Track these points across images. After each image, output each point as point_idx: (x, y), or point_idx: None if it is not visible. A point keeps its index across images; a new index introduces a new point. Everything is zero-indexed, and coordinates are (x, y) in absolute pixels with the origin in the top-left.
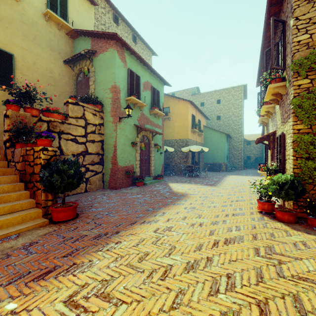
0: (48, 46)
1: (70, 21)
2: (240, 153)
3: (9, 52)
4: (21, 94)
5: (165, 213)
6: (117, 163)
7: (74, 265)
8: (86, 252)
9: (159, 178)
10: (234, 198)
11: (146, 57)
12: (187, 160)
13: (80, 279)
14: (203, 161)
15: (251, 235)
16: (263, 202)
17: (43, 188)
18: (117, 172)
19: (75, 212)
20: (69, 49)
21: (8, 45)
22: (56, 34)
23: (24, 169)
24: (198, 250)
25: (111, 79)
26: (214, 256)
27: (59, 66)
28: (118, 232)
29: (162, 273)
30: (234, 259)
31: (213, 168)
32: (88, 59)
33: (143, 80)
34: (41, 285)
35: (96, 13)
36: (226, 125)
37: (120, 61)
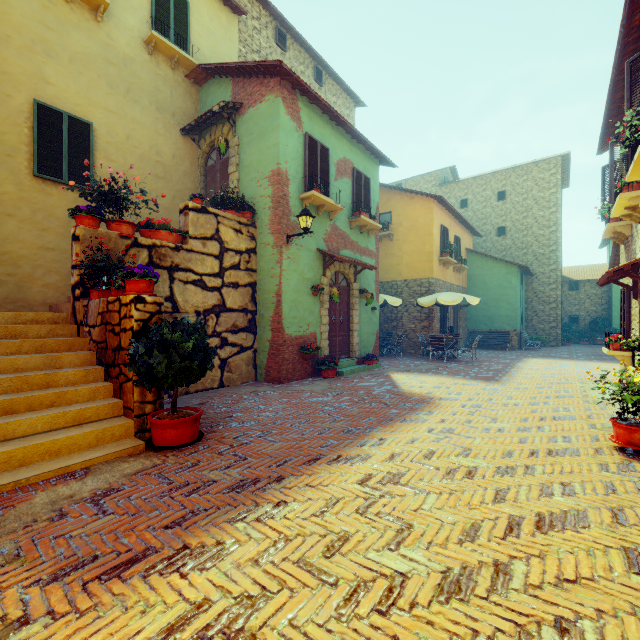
0: (152, 103)
1: (194, 51)
2: (554, 309)
3: (84, 120)
4: (102, 194)
5: (384, 439)
6: (282, 330)
7: (184, 550)
8: (211, 520)
9: (370, 363)
10: (547, 412)
11: (342, 111)
12: (431, 325)
13: (194, 587)
14: (466, 327)
15: (606, 510)
16: (629, 425)
17: (137, 378)
18: (282, 347)
19: (197, 429)
20: (192, 105)
21: (82, 106)
22: (168, 79)
23: (104, 340)
24: (470, 539)
25: (270, 158)
26: (512, 560)
27: (174, 141)
28: (282, 479)
29: (381, 594)
30: (570, 577)
31: (489, 341)
32: (226, 121)
33: (337, 157)
34: (114, 591)
35: (242, 29)
36: (519, 246)
37: (289, 119)
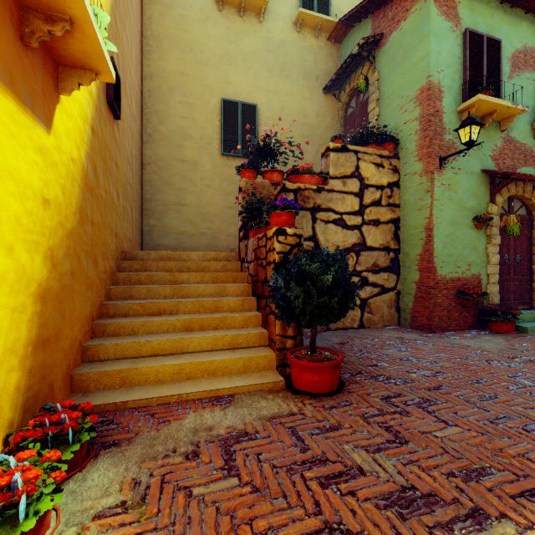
0: (300, 74)
1: (334, 13)
2: None
3: (251, 103)
4: (259, 150)
5: None
6: (433, 270)
7: None
8: None
9: None
10: None
11: None
12: None
13: None
14: None
15: None
16: None
17: (278, 311)
18: (433, 290)
19: (337, 377)
20: (333, 64)
21: (250, 93)
22: (312, 48)
23: (256, 273)
24: None
25: (417, 75)
26: None
27: (317, 101)
28: (484, 520)
29: None
30: None
31: None
32: (365, 62)
33: (511, 48)
34: None
35: None
36: None
37: (442, 20)
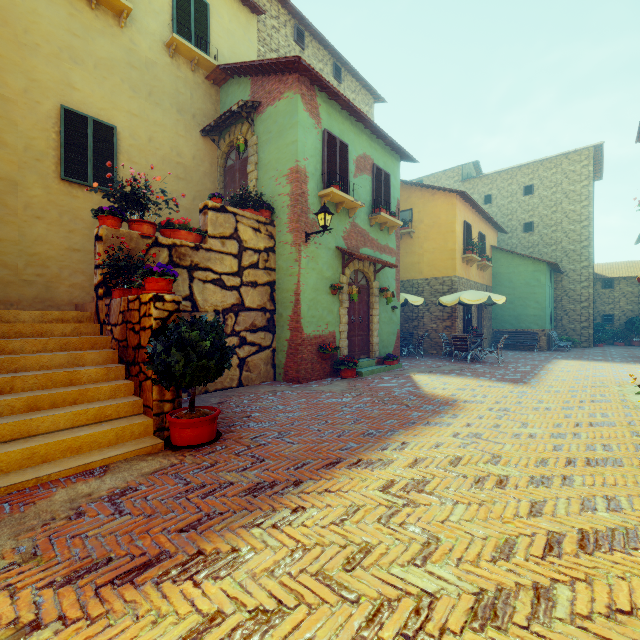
0: (173, 105)
1: (214, 52)
2: (586, 309)
3: (108, 123)
4: (124, 195)
5: (406, 443)
6: (301, 329)
7: (199, 556)
8: (227, 524)
9: (390, 363)
10: (583, 418)
11: (361, 108)
12: (454, 324)
13: (207, 598)
14: (491, 327)
15: None
16: None
17: (156, 376)
18: (301, 346)
19: (215, 429)
20: (212, 106)
21: (106, 110)
22: (188, 81)
23: (125, 338)
24: (504, 557)
25: (289, 156)
26: (554, 583)
27: (194, 142)
28: (300, 483)
29: (407, 615)
30: (624, 608)
31: (515, 342)
32: (245, 120)
33: (356, 153)
34: (126, 597)
35: (260, 29)
36: (548, 242)
37: (308, 116)
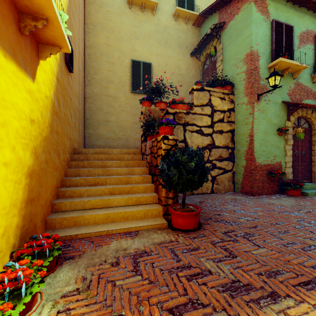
0: (176, 45)
1: (197, 9)
2: None
3: (148, 62)
4: (152, 90)
5: None
6: (254, 159)
7: None
8: None
9: None
10: None
11: None
12: None
13: None
14: None
15: None
16: None
17: (164, 183)
18: (254, 171)
19: (197, 221)
20: (196, 39)
21: (148, 56)
22: (184, 30)
23: (151, 161)
24: None
25: (244, 46)
26: None
27: (187, 61)
28: (277, 298)
29: None
30: None
31: None
32: (214, 38)
33: (299, 31)
34: None
35: None
36: None
37: (259, 15)
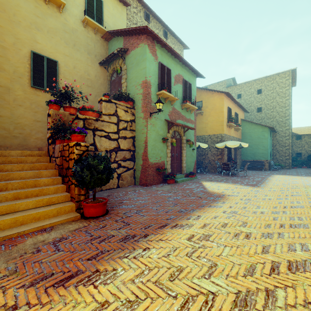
0: (85, 51)
1: (105, 25)
2: (288, 150)
3: (54, 59)
4: (61, 94)
5: (200, 216)
6: (147, 159)
7: (97, 272)
8: (111, 256)
9: (191, 176)
10: (287, 203)
11: (177, 51)
12: (223, 157)
13: (100, 294)
14: (241, 159)
15: None
16: None
17: (76, 182)
18: (147, 168)
19: (105, 208)
20: (104, 51)
21: (53, 53)
22: (93, 39)
23: (61, 164)
24: (250, 274)
25: (142, 75)
26: (276, 288)
27: (96, 68)
28: (147, 236)
29: (201, 304)
30: None
31: (253, 166)
32: (120, 58)
33: (175, 73)
34: (60, 293)
35: (128, 13)
36: (269, 117)
37: (151, 55)
